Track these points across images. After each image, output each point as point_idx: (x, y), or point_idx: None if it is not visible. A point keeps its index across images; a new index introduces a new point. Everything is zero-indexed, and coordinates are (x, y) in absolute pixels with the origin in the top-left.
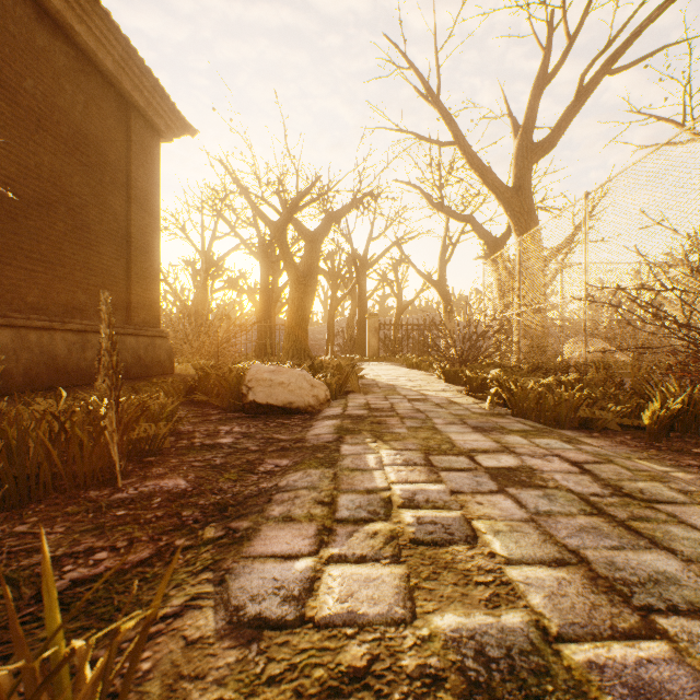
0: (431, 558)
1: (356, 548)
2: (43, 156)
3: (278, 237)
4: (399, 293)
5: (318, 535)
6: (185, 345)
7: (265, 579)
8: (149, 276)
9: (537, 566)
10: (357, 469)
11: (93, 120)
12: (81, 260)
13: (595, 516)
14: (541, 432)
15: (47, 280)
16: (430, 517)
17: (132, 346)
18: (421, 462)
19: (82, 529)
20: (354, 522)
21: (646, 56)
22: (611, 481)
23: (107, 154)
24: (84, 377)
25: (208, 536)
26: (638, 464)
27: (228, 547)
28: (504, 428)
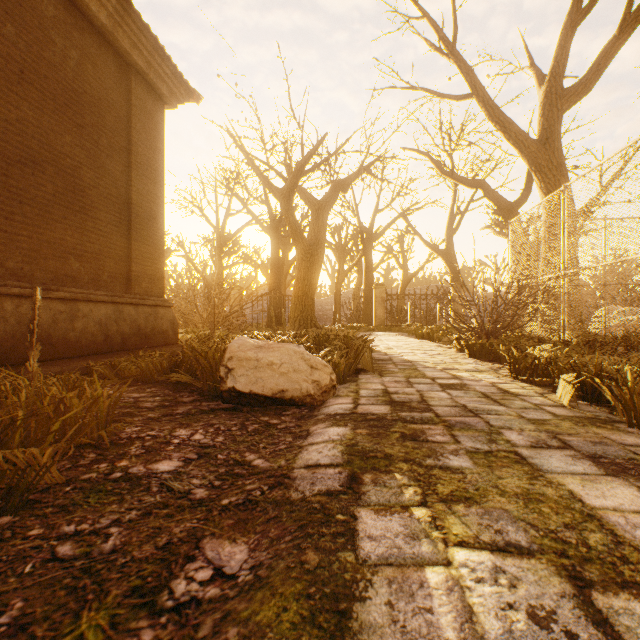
0: None
1: None
2: (27, 111)
3: (283, 205)
4: (405, 264)
5: None
6: (195, 315)
7: None
8: (151, 244)
9: None
10: None
11: (88, 79)
12: (74, 225)
13: None
14: None
15: (32, 245)
16: None
17: (131, 315)
18: (588, 632)
19: None
20: None
21: None
22: None
23: (105, 116)
24: (72, 349)
25: None
26: None
27: None
28: None
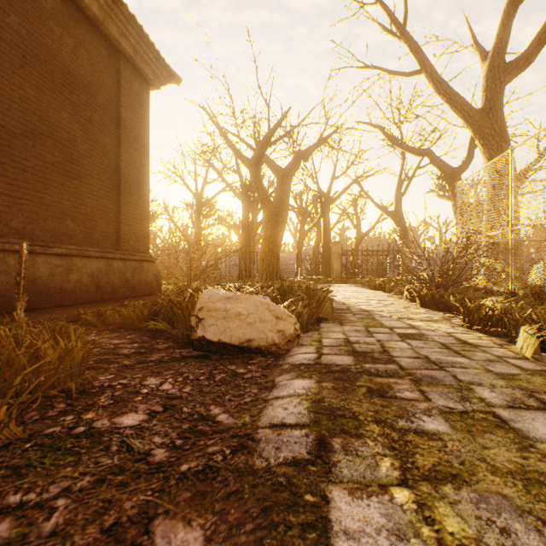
0: None
1: None
2: (28, 91)
3: (252, 173)
4: (358, 224)
5: None
6: (177, 268)
7: None
8: (138, 207)
9: None
10: None
11: (82, 63)
12: (70, 190)
13: None
14: None
15: (33, 207)
16: None
17: (120, 269)
18: None
19: None
20: None
21: None
22: None
23: (97, 96)
24: (68, 298)
25: None
26: None
27: None
28: None
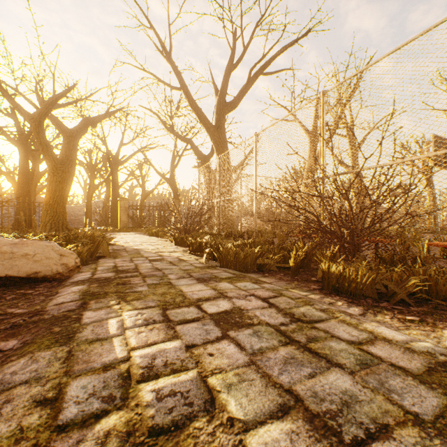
0: None
1: None
2: None
3: (34, 127)
4: (144, 185)
5: None
6: None
7: None
8: None
9: (269, 422)
10: (96, 340)
11: None
12: None
13: (289, 345)
14: (240, 277)
15: None
16: (169, 387)
17: None
18: (160, 318)
19: None
20: (82, 423)
21: (278, 71)
22: (287, 310)
23: None
24: None
25: None
26: (294, 293)
27: None
28: (217, 277)
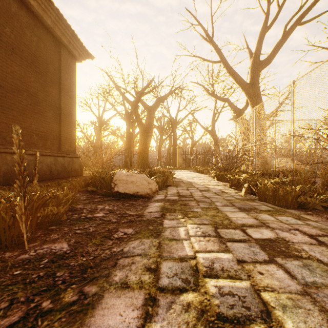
0: None
1: (173, 324)
2: (15, 67)
3: (133, 109)
4: (192, 137)
5: (145, 305)
6: (89, 161)
7: None
8: (70, 127)
9: None
10: (173, 239)
11: (41, 50)
12: (35, 119)
13: None
14: (279, 212)
15: None
16: (228, 288)
17: (61, 162)
18: (213, 233)
19: None
20: (172, 291)
21: (319, 15)
22: None
23: (49, 67)
24: None
25: (66, 300)
26: None
27: (75, 316)
28: (257, 208)
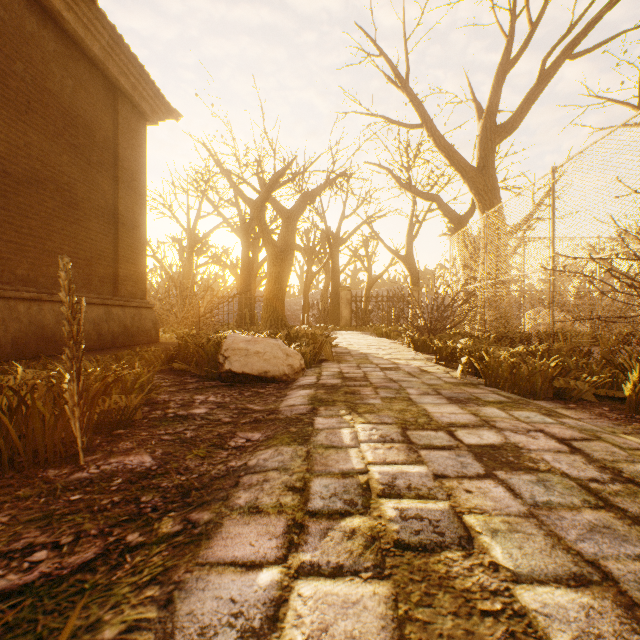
0: (421, 570)
1: (330, 554)
2: (32, 136)
3: (257, 215)
4: (369, 267)
5: (287, 533)
6: (171, 315)
7: (220, 599)
8: (135, 250)
9: (553, 585)
10: (331, 447)
11: (81, 103)
12: (70, 235)
13: (603, 510)
14: (518, 404)
15: (37, 254)
16: (414, 510)
17: (119, 316)
18: (399, 438)
19: (28, 519)
20: (329, 515)
21: (605, 41)
22: (607, 463)
23: (95, 136)
24: None
25: (163, 531)
26: (627, 440)
27: (182, 548)
28: (479, 399)
